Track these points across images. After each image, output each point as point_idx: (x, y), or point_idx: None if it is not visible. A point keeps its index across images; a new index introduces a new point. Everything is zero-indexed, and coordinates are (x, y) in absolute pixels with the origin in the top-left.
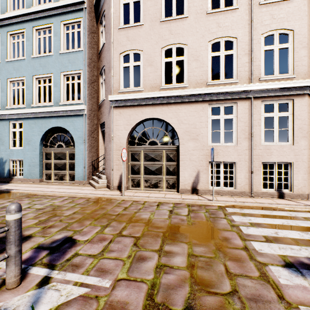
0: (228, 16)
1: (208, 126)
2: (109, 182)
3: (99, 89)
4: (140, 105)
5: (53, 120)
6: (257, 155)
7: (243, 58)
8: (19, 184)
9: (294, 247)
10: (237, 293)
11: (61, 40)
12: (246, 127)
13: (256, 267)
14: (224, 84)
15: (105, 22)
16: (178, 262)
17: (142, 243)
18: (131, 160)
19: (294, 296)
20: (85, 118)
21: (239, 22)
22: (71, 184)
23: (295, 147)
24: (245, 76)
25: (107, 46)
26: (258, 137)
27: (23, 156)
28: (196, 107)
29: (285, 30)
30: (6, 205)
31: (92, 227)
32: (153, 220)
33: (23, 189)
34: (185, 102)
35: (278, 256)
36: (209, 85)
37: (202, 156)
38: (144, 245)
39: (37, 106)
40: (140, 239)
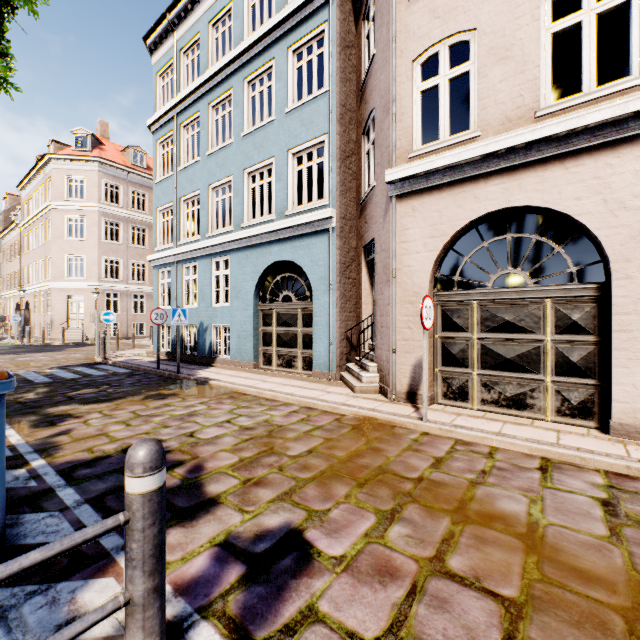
0: None
1: None
2: (386, 380)
3: (361, 168)
4: (470, 180)
5: (274, 248)
6: None
7: None
8: (223, 369)
9: None
10: None
11: (288, 87)
12: None
13: None
14: None
15: (375, 6)
16: None
17: None
18: (441, 328)
19: None
20: (331, 236)
21: None
22: (306, 378)
23: None
24: None
25: (380, 58)
26: None
27: (230, 320)
28: None
29: None
30: (196, 410)
31: (353, 512)
32: (549, 530)
33: (226, 379)
34: (636, 139)
35: None
36: None
37: None
38: None
39: (250, 226)
40: (525, 616)
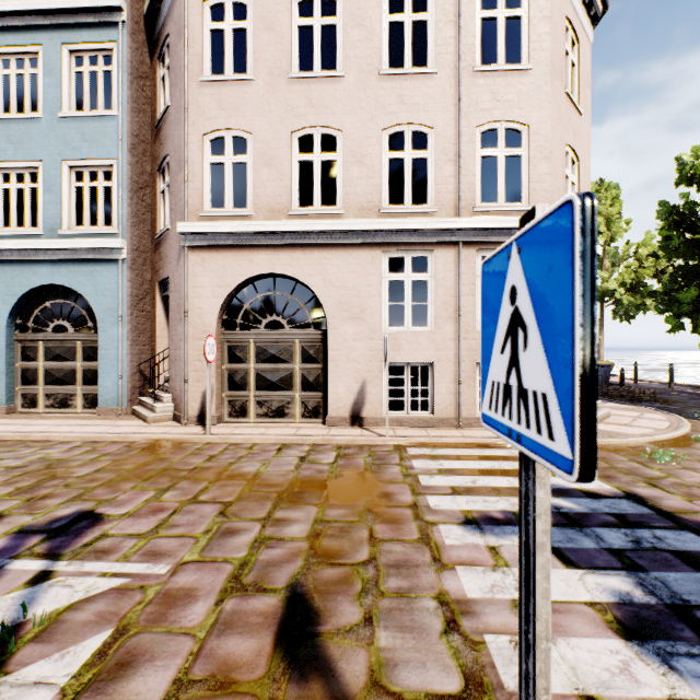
0: (419, 85)
1: (381, 293)
2: (179, 408)
3: (157, 204)
4: (248, 247)
5: (41, 269)
6: (470, 349)
7: (446, 168)
8: None
9: (491, 498)
10: (375, 561)
11: (63, 87)
12: (450, 298)
13: (419, 528)
14: (412, 214)
15: (170, 61)
16: (293, 532)
17: (236, 510)
18: (227, 361)
19: (456, 556)
20: (122, 267)
21: (437, 98)
22: (90, 416)
23: None
24: (448, 202)
25: (174, 114)
26: (472, 317)
27: None
28: (361, 255)
29: (516, 124)
30: None
31: (138, 493)
32: (265, 474)
33: None
34: (338, 246)
35: (460, 512)
36: (385, 214)
37: (372, 352)
38: (238, 513)
39: (0, 235)
40: (233, 504)
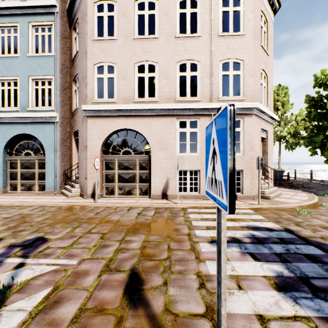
0: (193, 42)
1: (176, 137)
2: (83, 190)
3: (72, 96)
4: (114, 116)
5: (19, 126)
6: None
7: (206, 80)
8: None
9: None
10: (170, 258)
11: (29, 42)
12: None
13: (190, 244)
14: (190, 101)
15: (78, 30)
16: (133, 246)
17: (108, 236)
18: (105, 169)
19: (206, 256)
20: (56, 126)
21: (202, 48)
22: (41, 194)
23: (245, 157)
24: (207, 96)
25: (80, 55)
26: None
27: None
28: (166, 120)
29: (238, 60)
30: None
31: (63, 229)
32: (122, 220)
33: None
34: (156, 116)
35: (209, 237)
36: (178, 101)
37: (171, 165)
38: (109, 238)
39: (0, 111)
40: (107, 234)
